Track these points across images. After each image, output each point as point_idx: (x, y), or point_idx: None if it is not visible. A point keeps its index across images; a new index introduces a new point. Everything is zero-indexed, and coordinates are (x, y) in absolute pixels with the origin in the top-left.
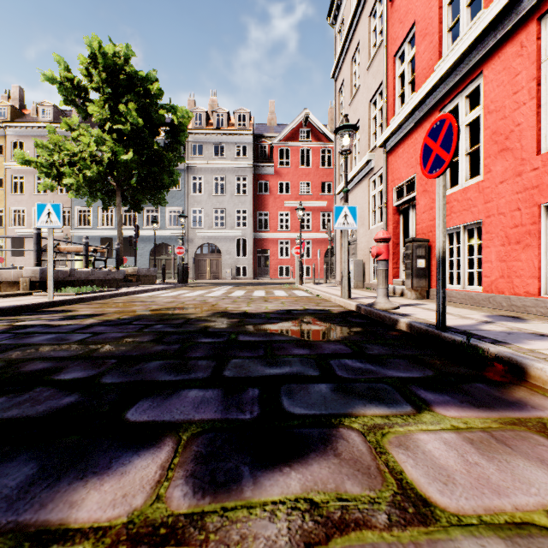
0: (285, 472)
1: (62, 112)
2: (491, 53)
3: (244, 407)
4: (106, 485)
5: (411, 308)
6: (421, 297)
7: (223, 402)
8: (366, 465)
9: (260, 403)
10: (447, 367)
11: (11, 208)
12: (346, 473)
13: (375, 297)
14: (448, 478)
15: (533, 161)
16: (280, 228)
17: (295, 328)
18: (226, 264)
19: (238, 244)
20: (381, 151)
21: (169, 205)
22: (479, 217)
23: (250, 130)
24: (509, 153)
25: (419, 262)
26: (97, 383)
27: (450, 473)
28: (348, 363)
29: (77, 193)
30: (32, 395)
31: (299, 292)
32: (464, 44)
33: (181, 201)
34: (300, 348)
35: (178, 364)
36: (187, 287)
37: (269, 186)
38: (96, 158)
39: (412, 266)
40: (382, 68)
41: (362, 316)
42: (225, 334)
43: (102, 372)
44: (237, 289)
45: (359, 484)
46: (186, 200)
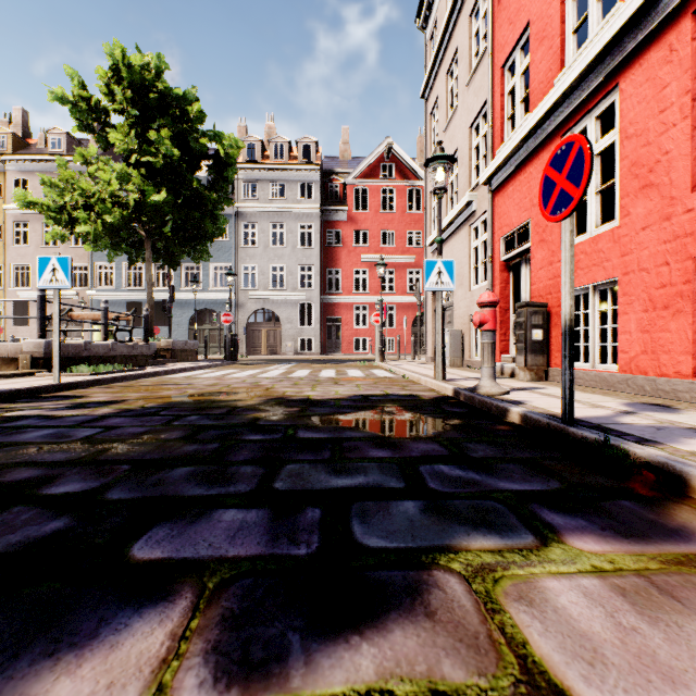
0: (353, 643)
1: (77, 142)
2: (629, 60)
3: (299, 536)
4: (85, 666)
5: (525, 393)
6: (538, 378)
7: (271, 528)
8: (472, 631)
9: (322, 531)
10: (578, 476)
11: (12, 264)
12: (443, 645)
13: (478, 378)
14: (594, 654)
15: (687, 200)
16: (355, 289)
17: (374, 420)
18: (287, 335)
19: (302, 310)
20: (485, 189)
21: (214, 261)
22: (613, 275)
23: (317, 165)
24: (654, 190)
25: (534, 333)
26: (98, 499)
27: (597, 645)
28: (444, 470)
29: (95, 245)
30: (5, 518)
31: (379, 371)
32: (594, 49)
33: (230, 255)
34: (380, 448)
35: (213, 471)
36: (237, 365)
37: (341, 236)
38: (119, 200)
39: (525, 338)
40: (486, 82)
41: (461, 404)
42: (280, 428)
43: (108, 484)
44: (300, 368)
45: (462, 664)
46: (235, 254)
